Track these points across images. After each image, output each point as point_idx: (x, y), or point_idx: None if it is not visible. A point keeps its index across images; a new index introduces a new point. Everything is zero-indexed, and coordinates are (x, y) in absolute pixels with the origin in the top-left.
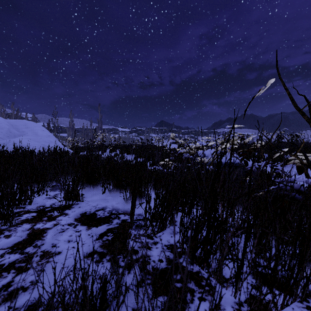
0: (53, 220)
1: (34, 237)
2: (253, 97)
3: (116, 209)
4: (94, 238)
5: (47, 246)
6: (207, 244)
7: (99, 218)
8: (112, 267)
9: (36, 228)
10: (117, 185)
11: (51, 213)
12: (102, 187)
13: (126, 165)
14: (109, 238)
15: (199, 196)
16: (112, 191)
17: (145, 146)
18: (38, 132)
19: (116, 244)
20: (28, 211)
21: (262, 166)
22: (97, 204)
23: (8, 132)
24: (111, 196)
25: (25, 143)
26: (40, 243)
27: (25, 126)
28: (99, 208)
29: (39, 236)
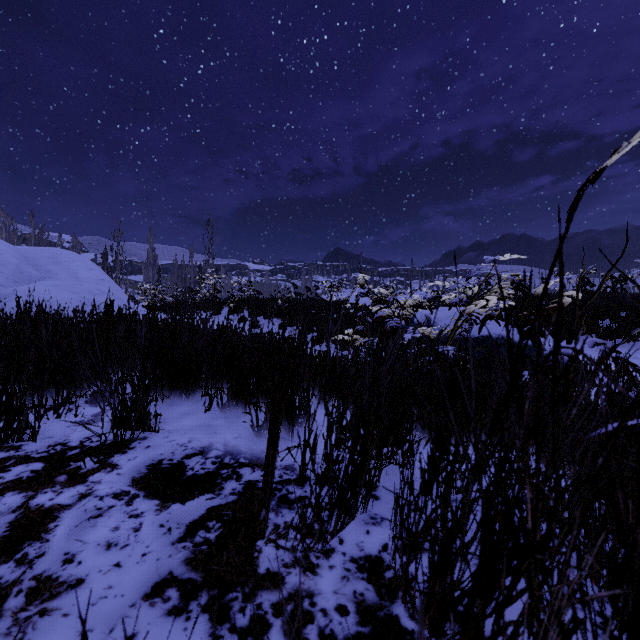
0: (80, 483)
1: (23, 534)
2: (601, 172)
3: (233, 453)
4: (172, 537)
5: (51, 560)
6: (486, 602)
7: (192, 477)
8: (212, 633)
9: (35, 505)
10: (239, 392)
11: (79, 462)
12: (204, 395)
13: (260, 345)
14: (211, 536)
15: (455, 450)
16: (228, 406)
17: (303, 302)
18: (79, 272)
19: (228, 554)
20: (26, 458)
21: (551, 344)
22: (190, 440)
23: (16, 272)
24: (223, 418)
25: (47, 295)
26: (34, 552)
27: (53, 259)
28: (193, 450)
29: (36, 529)
